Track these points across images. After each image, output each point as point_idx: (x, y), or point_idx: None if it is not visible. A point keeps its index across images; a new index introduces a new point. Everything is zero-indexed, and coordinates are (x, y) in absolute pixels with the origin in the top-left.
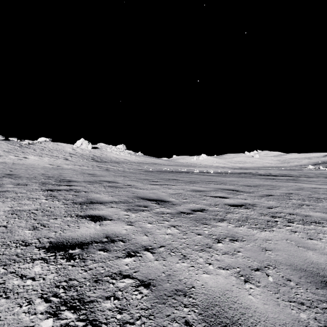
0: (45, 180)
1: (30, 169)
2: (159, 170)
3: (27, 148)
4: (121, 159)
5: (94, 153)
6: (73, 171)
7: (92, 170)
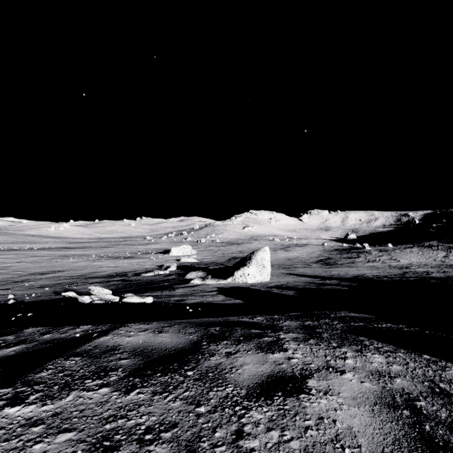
0: None
1: None
2: None
3: None
4: None
5: None
6: None
7: None
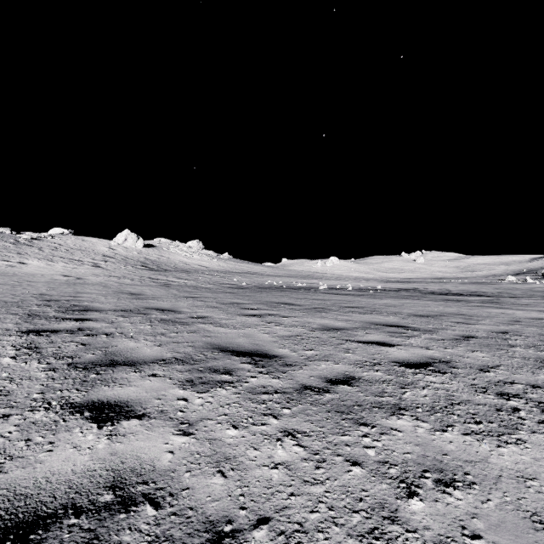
0: (38, 308)
1: (23, 284)
2: (258, 286)
3: (27, 247)
4: (194, 266)
5: (148, 255)
6: (103, 288)
7: (139, 286)
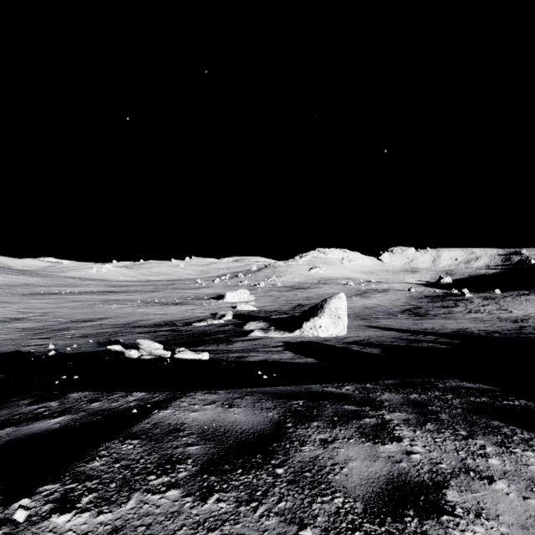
0: None
1: None
2: (33, 293)
3: None
4: None
5: None
6: None
7: None
